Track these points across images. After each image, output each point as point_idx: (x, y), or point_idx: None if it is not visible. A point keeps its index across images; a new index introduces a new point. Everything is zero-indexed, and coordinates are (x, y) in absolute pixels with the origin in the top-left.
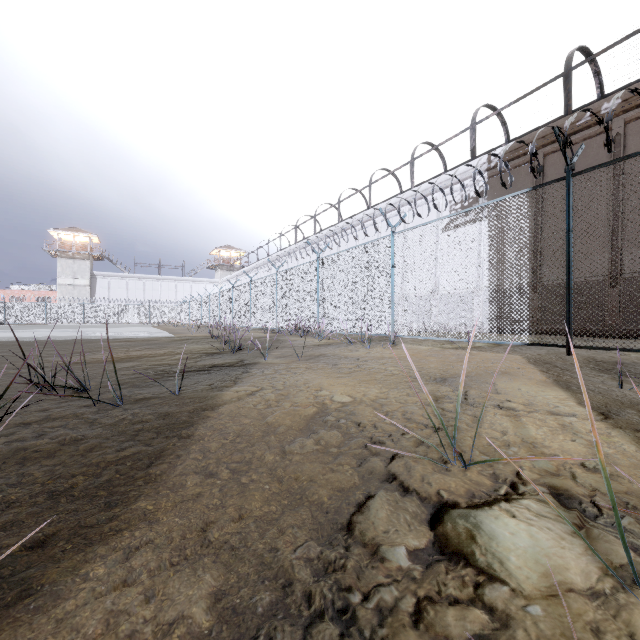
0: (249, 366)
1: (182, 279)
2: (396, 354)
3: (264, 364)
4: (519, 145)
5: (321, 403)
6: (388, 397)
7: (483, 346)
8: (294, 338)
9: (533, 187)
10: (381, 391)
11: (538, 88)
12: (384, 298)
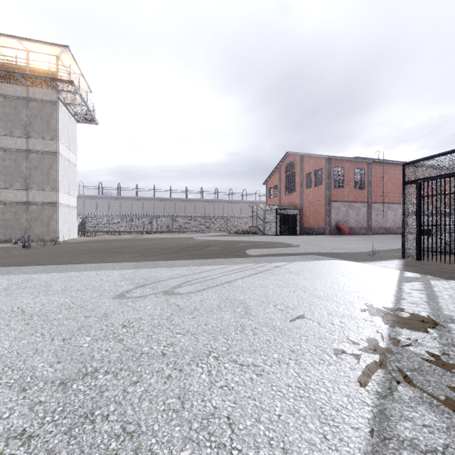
0: None
1: None
2: None
3: None
4: None
5: None
6: None
7: None
8: None
9: None
10: None
11: None
12: None
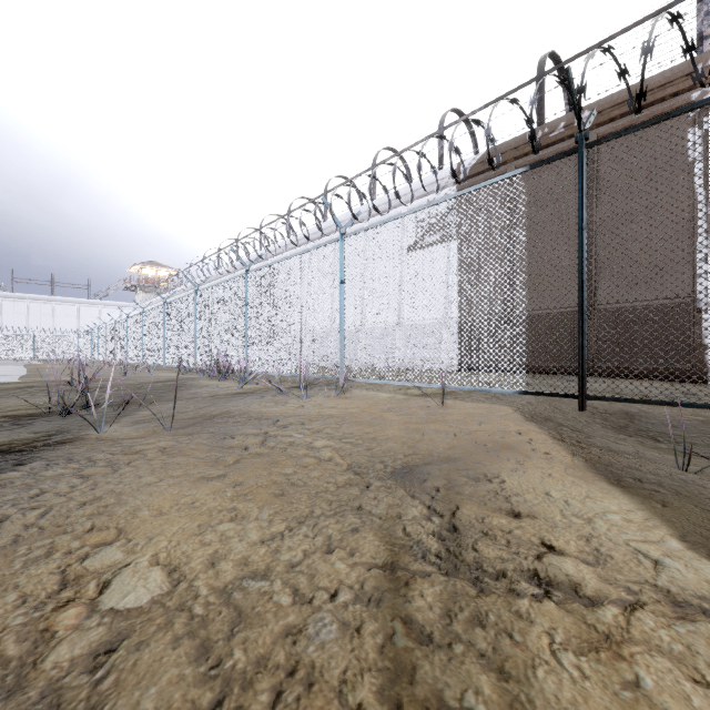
0: (42, 451)
1: (87, 302)
2: (341, 409)
3: (84, 443)
4: (490, 155)
5: (38, 632)
6: (271, 565)
7: (457, 391)
8: (209, 382)
9: (531, 165)
10: (265, 535)
11: (510, 92)
12: (331, 326)
